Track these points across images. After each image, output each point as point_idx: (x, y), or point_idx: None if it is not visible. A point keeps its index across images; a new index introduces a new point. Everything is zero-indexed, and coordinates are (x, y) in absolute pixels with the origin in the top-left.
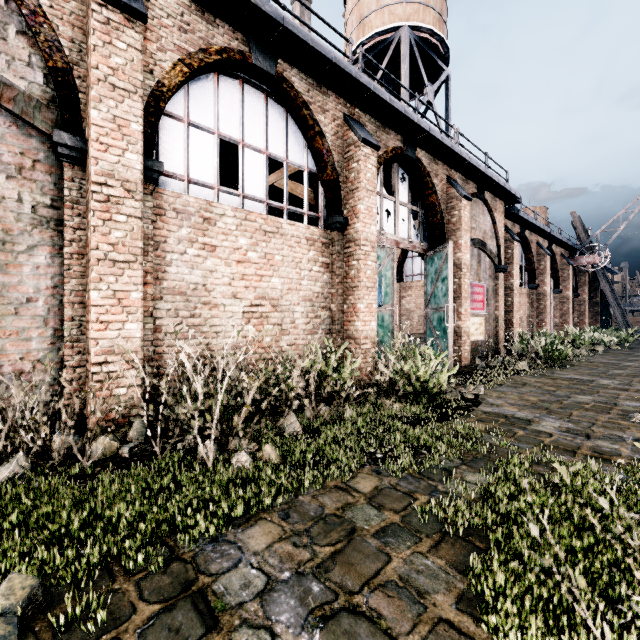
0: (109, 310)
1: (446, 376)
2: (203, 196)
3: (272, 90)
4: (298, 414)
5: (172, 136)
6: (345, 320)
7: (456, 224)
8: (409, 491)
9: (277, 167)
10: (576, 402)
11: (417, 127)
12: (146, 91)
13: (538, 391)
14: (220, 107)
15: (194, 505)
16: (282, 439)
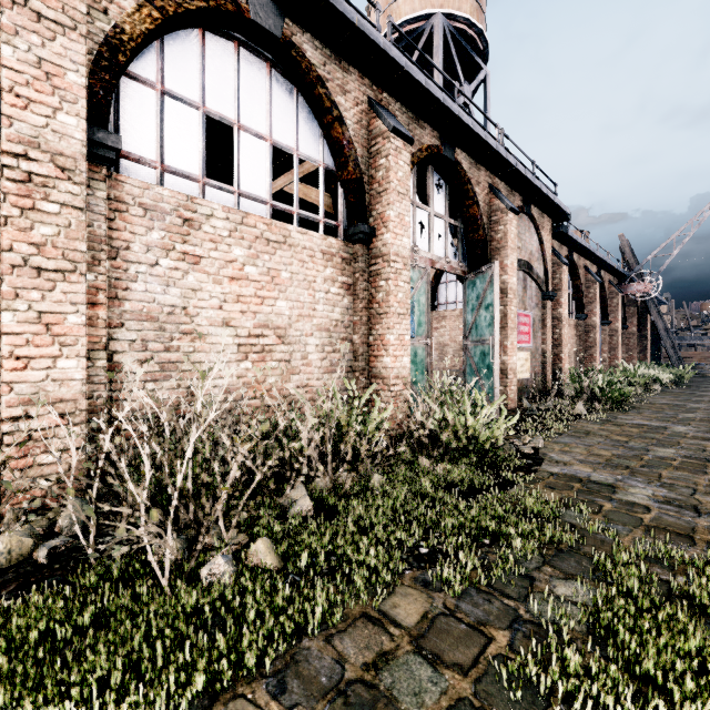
0: (31, 340)
1: (502, 427)
2: (184, 190)
3: (278, 59)
4: (309, 484)
5: (139, 106)
6: (371, 355)
7: (501, 241)
8: (477, 621)
9: (287, 170)
10: (659, 457)
11: (457, 121)
12: (97, 37)
13: (607, 442)
14: (207, 75)
15: (118, 677)
16: (285, 524)
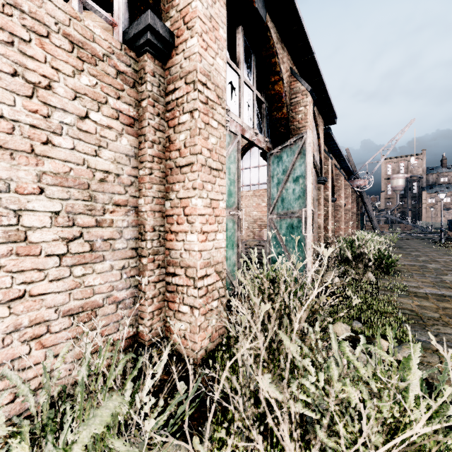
0: None
1: None
2: None
3: None
4: None
5: None
6: (167, 230)
7: (301, 121)
8: None
9: None
10: None
11: None
12: None
13: None
14: None
15: None
16: None
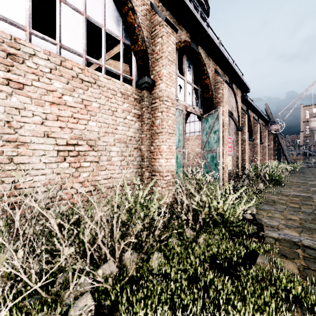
0: None
1: (243, 208)
2: (11, 34)
3: None
4: (97, 270)
5: None
6: (152, 158)
7: (220, 98)
8: None
9: None
10: None
11: (200, 27)
12: None
13: (289, 208)
14: None
15: None
16: None
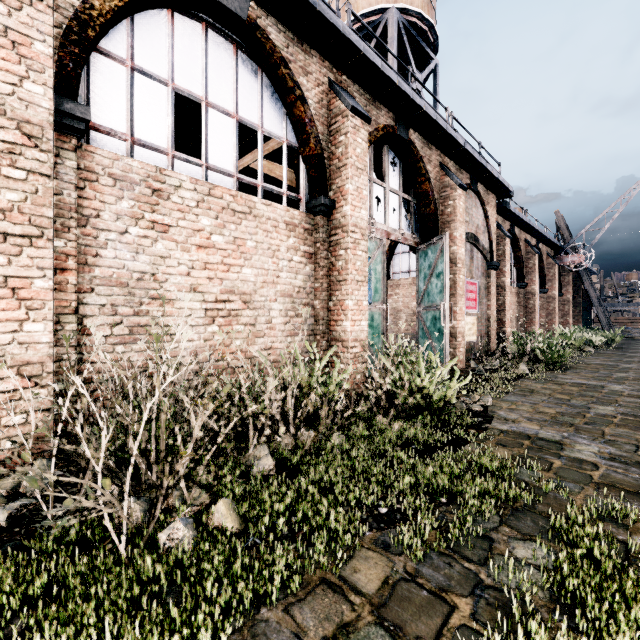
0: None
1: (455, 387)
2: (153, 162)
3: (243, 41)
4: (271, 443)
5: (109, 81)
6: (331, 319)
7: (451, 215)
8: (438, 587)
9: (254, 148)
10: (600, 415)
11: (411, 103)
12: (67, 11)
13: (551, 400)
14: (176, 53)
15: None
16: (247, 483)
